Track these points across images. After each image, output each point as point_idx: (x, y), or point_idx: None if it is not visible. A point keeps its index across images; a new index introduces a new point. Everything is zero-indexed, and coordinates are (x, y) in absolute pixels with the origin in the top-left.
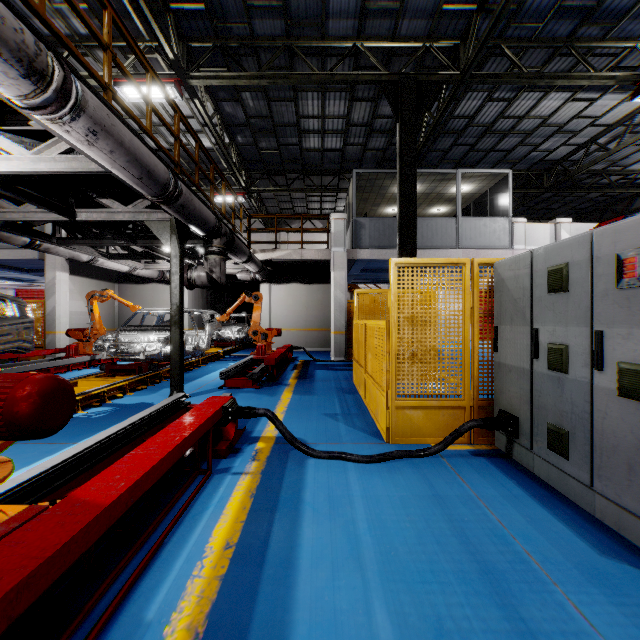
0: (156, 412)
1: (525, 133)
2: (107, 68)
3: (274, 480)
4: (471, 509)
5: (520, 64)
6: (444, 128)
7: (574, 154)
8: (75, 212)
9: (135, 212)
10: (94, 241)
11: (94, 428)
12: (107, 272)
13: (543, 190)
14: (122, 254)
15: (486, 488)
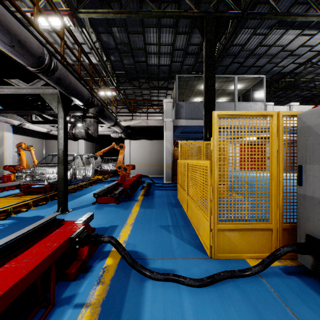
0: (30, 231)
1: (272, 56)
2: None
3: (111, 317)
4: None
5: (276, 7)
6: (227, 52)
7: (297, 69)
8: None
9: (34, 88)
10: (18, 111)
11: None
12: (38, 133)
13: (279, 89)
14: (40, 121)
15: None
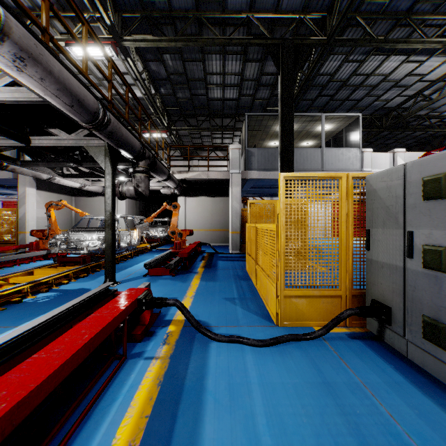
0: (86, 299)
1: (371, 87)
2: (45, 15)
3: (180, 365)
4: (360, 399)
5: (371, 32)
6: (312, 83)
7: (405, 103)
8: (30, 139)
9: (77, 139)
10: (50, 163)
11: (37, 312)
12: (66, 188)
13: (382, 129)
14: (73, 174)
15: (369, 374)
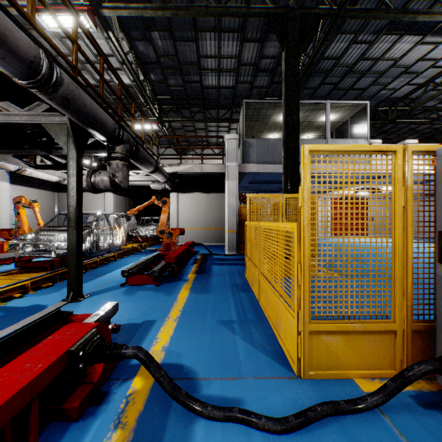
0: (15, 334)
1: (378, 73)
2: None
3: None
4: None
5: (387, 2)
6: (315, 68)
7: (414, 92)
8: None
9: (32, 115)
10: (13, 150)
11: None
12: (48, 183)
13: (387, 122)
14: (48, 165)
15: None
